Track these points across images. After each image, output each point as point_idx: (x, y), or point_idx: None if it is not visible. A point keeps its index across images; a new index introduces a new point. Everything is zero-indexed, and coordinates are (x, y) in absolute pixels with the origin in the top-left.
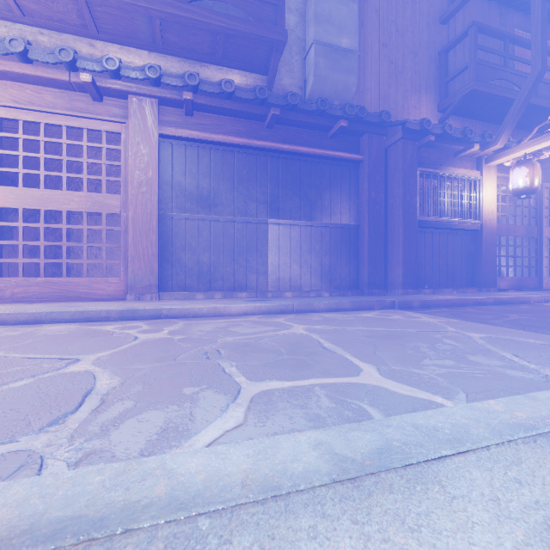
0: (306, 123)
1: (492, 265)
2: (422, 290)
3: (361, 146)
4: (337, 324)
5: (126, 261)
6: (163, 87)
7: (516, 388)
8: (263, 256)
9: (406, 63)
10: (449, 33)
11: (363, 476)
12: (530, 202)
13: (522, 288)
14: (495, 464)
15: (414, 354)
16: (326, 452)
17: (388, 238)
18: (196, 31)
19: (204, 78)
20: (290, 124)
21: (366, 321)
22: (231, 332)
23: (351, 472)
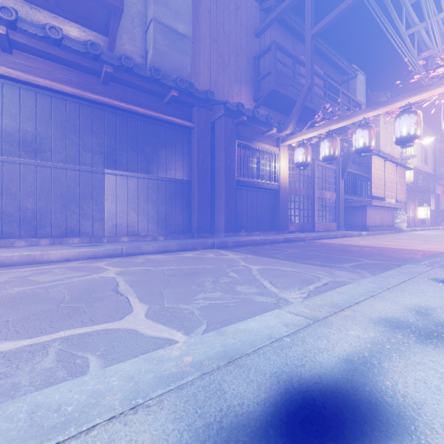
0: (142, 87)
1: (286, 214)
2: (239, 233)
3: (192, 116)
4: (153, 265)
5: None
6: None
7: (251, 313)
8: (99, 204)
9: (231, 59)
10: (260, 45)
11: None
12: (308, 173)
13: (303, 230)
14: None
15: (195, 289)
16: None
17: (215, 192)
18: None
19: (36, 21)
20: (127, 85)
21: (182, 261)
22: (27, 281)
23: None
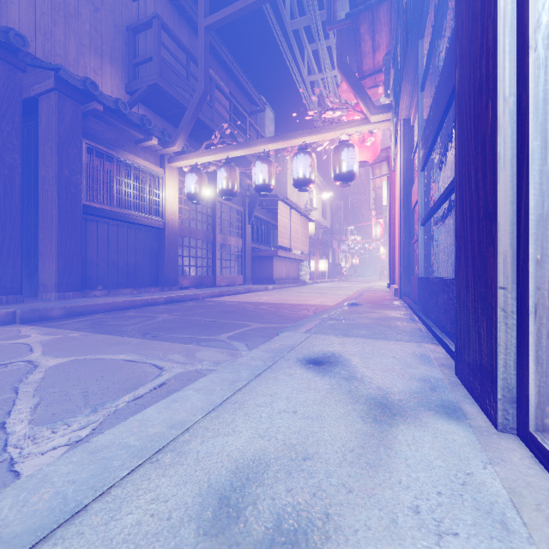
0: None
1: (175, 264)
2: (91, 292)
3: None
4: None
5: None
6: None
7: None
8: None
9: (83, 10)
10: (139, 14)
11: None
12: (208, 211)
13: (201, 285)
14: None
15: None
16: None
17: (40, 222)
18: None
19: None
20: None
21: None
22: None
23: None
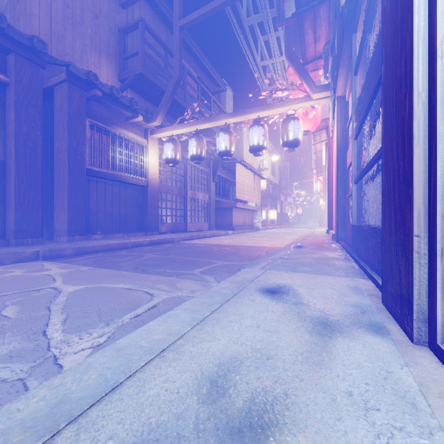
0: None
1: (156, 214)
2: (93, 236)
3: (7, 66)
4: None
5: None
6: None
7: None
8: None
9: (86, 18)
10: (128, 19)
11: None
12: (181, 172)
13: (176, 231)
14: None
15: None
16: None
17: (55, 182)
18: None
19: None
20: None
21: None
22: None
23: None
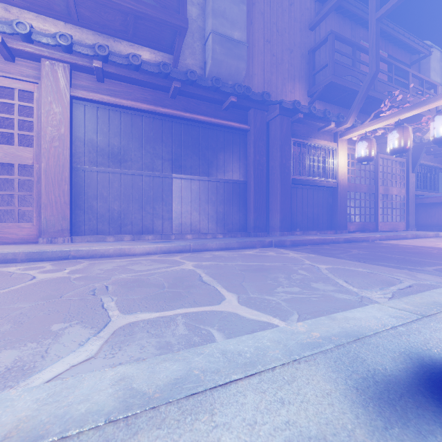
0: (203, 96)
1: (345, 213)
2: (294, 232)
3: (248, 118)
4: (222, 260)
5: (39, 208)
6: (75, 54)
7: (337, 308)
8: (168, 205)
9: (284, 57)
10: (315, 37)
11: (142, 412)
12: (370, 167)
13: (365, 230)
14: (271, 385)
15: (272, 283)
16: (123, 388)
17: (270, 192)
18: (108, 9)
19: (118, 51)
20: (191, 96)
21: (246, 258)
22: (128, 269)
23: (134, 408)
